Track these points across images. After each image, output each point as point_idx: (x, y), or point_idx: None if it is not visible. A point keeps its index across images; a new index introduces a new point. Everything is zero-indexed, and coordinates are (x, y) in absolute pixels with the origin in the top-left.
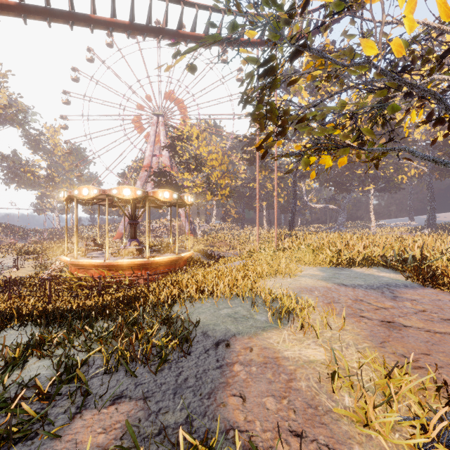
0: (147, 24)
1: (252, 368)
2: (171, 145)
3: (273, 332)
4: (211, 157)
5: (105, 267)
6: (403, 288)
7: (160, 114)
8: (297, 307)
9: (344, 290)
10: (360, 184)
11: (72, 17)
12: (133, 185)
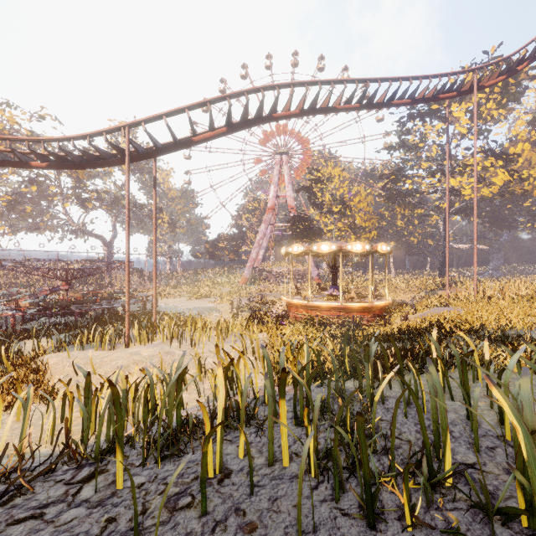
0: (370, 103)
1: None
2: (306, 186)
3: None
4: (358, 199)
5: (339, 309)
6: None
7: (284, 152)
8: None
9: None
10: (529, 220)
11: (326, 112)
12: (334, 237)
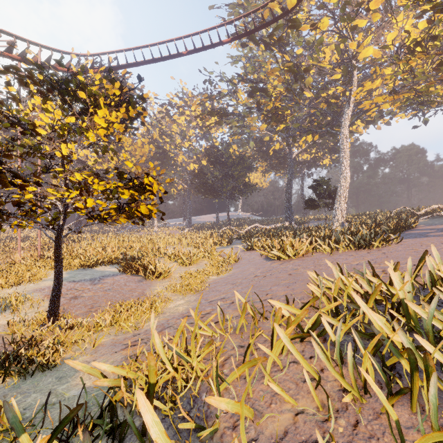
0: None
1: None
2: None
3: None
4: None
5: None
6: (110, 277)
7: None
8: (13, 301)
9: (70, 285)
10: None
11: None
12: None
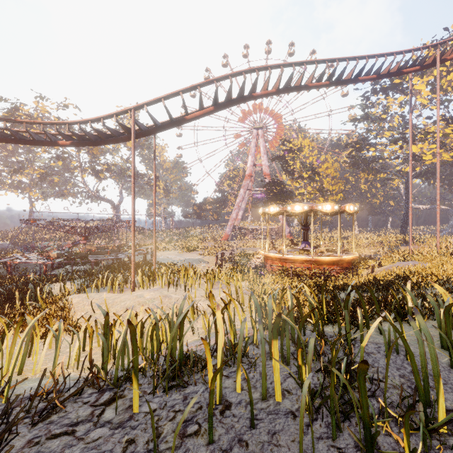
0: (339, 80)
1: None
2: (279, 156)
3: None
4: (326, 166)
5: (310, 262)
6: None
7: (260, 127)
8: None
9: None
10: None
11: (299, 89)
12: (305, 199)
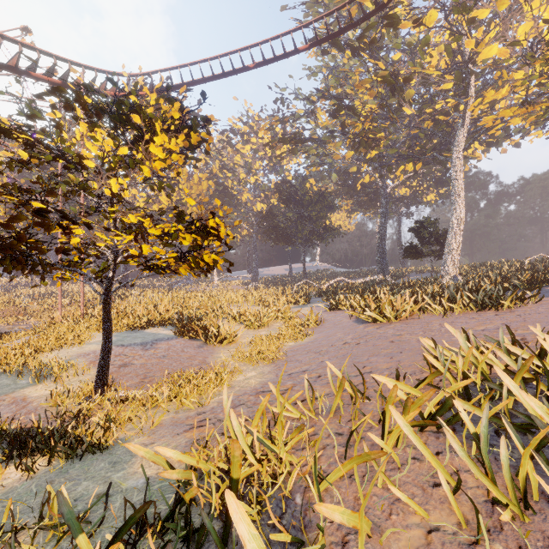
0: None
1: (1, 408)
2: None
3: (31, 388)
4: None
5: None
6: (164, 341)
7: None
8: (56, 368)
9: (118, 350)
10: None
11: None
12: None
